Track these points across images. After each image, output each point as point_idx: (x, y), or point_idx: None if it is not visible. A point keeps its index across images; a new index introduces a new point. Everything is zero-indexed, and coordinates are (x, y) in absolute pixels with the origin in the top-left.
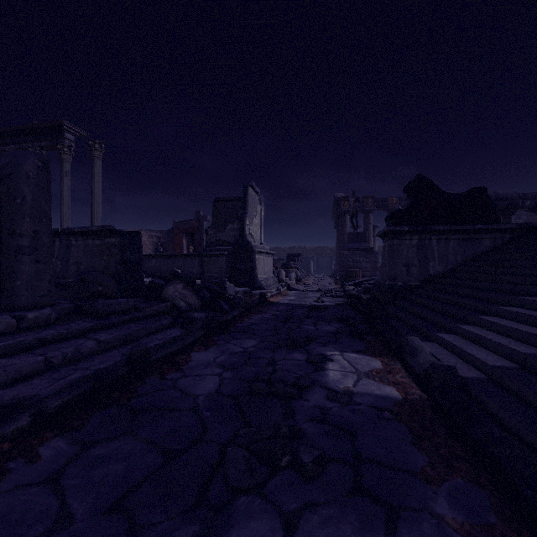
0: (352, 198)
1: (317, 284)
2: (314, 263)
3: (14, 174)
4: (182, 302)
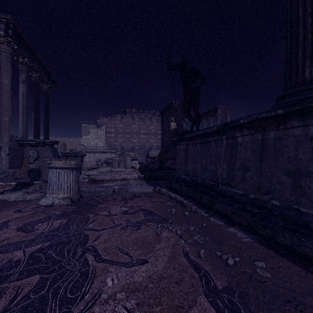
0: None
1: None
2: None
3: None
4: None
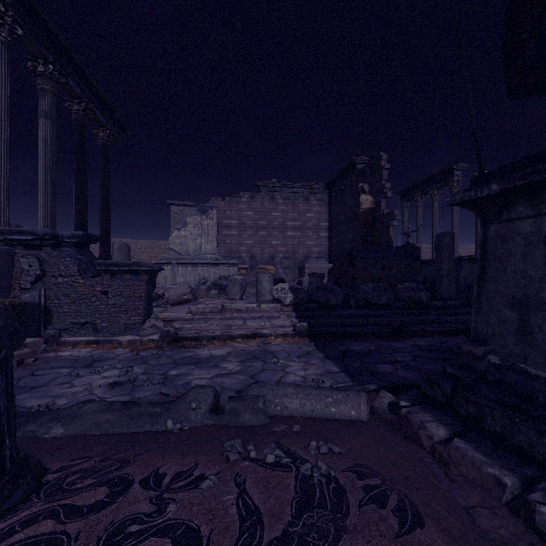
0: None
1: None
2: None
3: (441, 244)
4: None
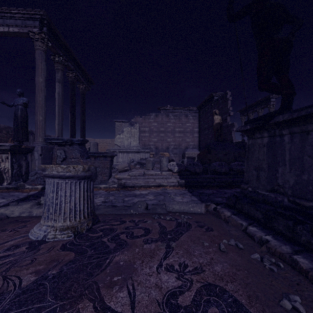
0: None
1: None
2: None
3: None
4: None
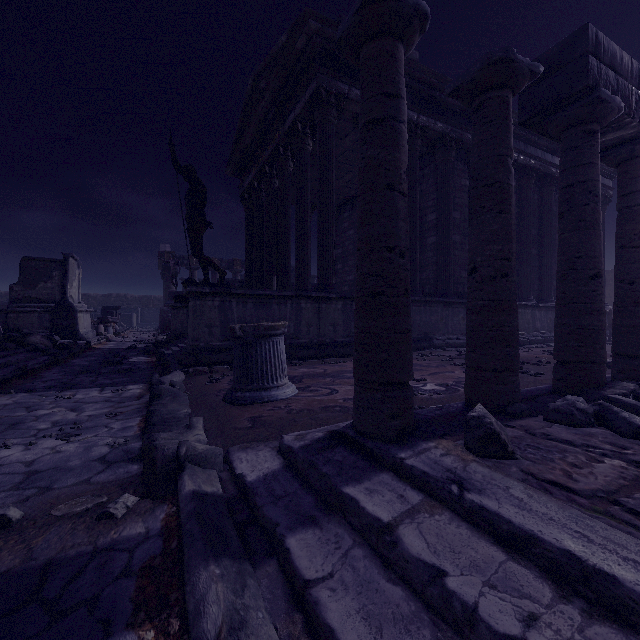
0: (173, 261)
1: (137, 337)
2: (138, 315)
3: None
4: (42, 345)
